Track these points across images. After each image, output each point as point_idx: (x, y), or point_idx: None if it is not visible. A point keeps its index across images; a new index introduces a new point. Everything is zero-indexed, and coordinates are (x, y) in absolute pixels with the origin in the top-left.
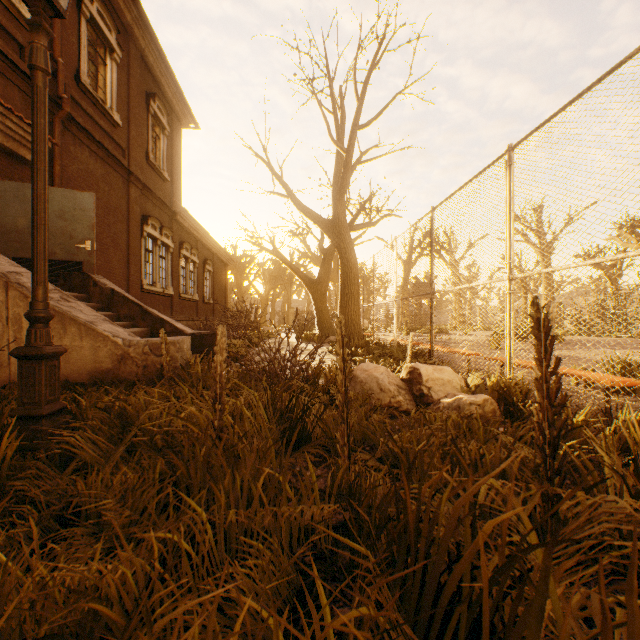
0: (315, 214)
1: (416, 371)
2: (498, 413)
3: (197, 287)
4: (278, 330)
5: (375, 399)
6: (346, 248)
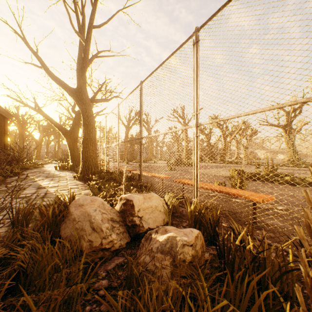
0: (64, 83)
1: (129, 203)
2: (204, 245)
3: None
4: (48, 162)
5: (86, 241)
6: (86, 108)
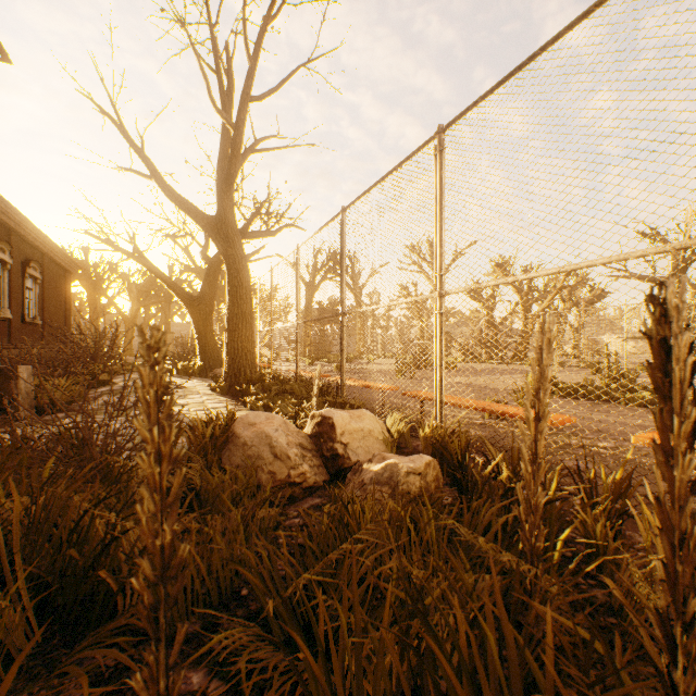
0: (192, 206)
1: (327, 422)
2: (441, 480)
3: (10, 299)
4: None
5: (266, 472)
6: (236, 255)
